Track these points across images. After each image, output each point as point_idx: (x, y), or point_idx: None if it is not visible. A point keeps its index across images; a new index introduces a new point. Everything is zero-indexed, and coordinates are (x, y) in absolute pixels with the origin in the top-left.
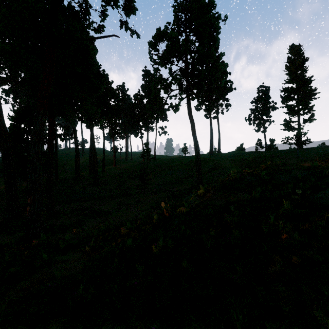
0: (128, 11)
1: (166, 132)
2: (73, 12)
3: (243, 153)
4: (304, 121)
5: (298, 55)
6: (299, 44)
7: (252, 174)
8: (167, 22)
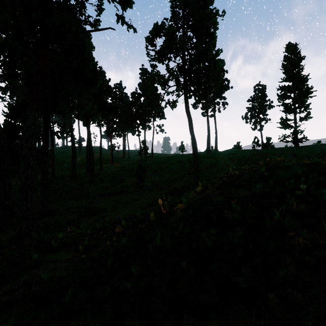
0: (125, 5)
1: (163, 131)
2: (68, 5)
3: (240, 151)
4: (300, 119)
5: (294, 53)
6: (296, 43)
7: (251, 170)
8: (164, 18)
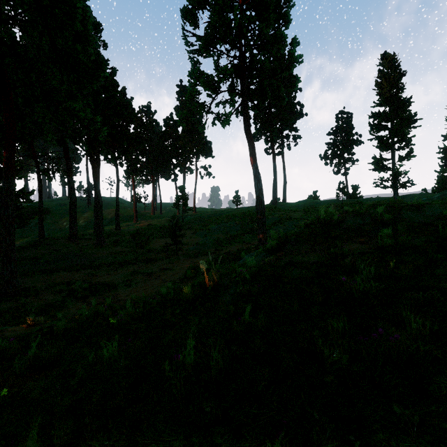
0: None
1: (210, 174)
2: None
3: (319, 202)
4: (399, 158)
5: (392, 67)
6: (394, 53)
7: (357, 213)
8: None
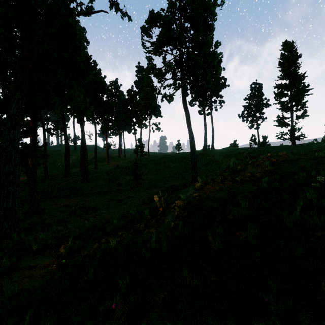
0: None
1: (159, 129)
2: None
3: (237, 149)
4: (296, 117)
5: (291, 51)
6: (292, 41)
7: (253, 164)
8: (160, 9)
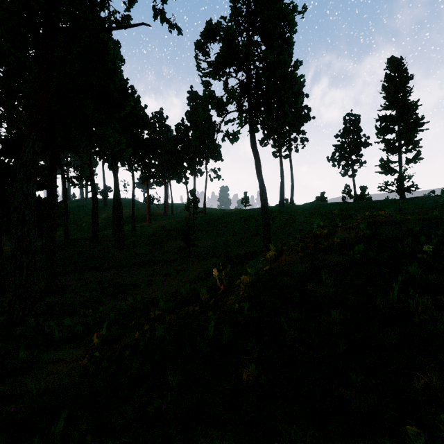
0: None
1: (220, 177)
2: None
3: (326, 204)
4: (407, 161)
5: (399, 71)
6: (401, 57)
7: (345, 227)
8: (221, 17)
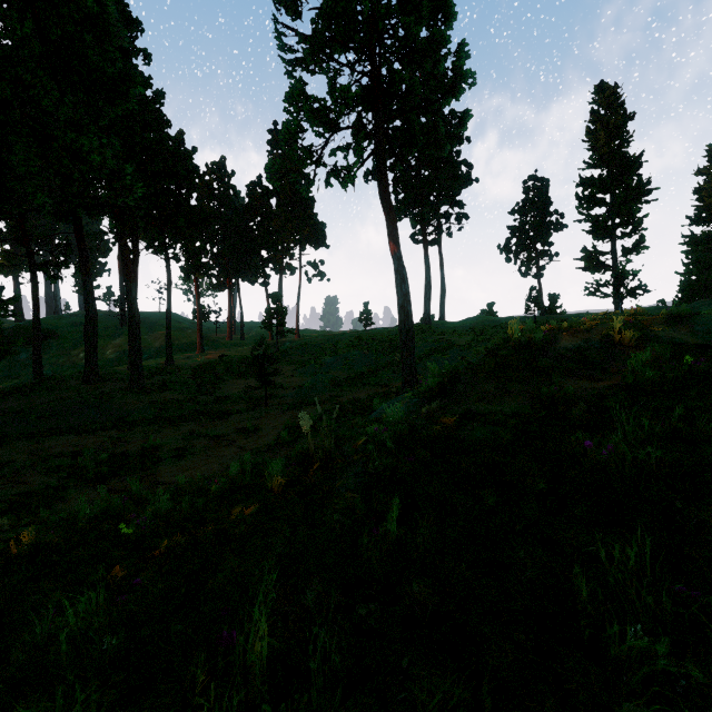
0: None
1: (323, 275)
2: None
3: (498, 320)
4: (624, 251)
5: (613, 106)
6: (616, 84)
7: (575, 329)
8: None
